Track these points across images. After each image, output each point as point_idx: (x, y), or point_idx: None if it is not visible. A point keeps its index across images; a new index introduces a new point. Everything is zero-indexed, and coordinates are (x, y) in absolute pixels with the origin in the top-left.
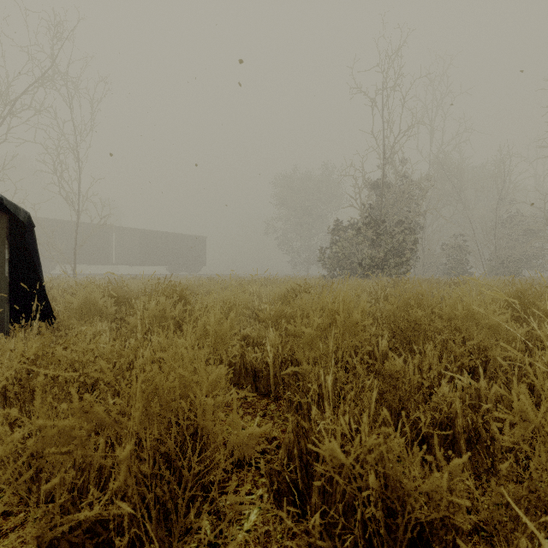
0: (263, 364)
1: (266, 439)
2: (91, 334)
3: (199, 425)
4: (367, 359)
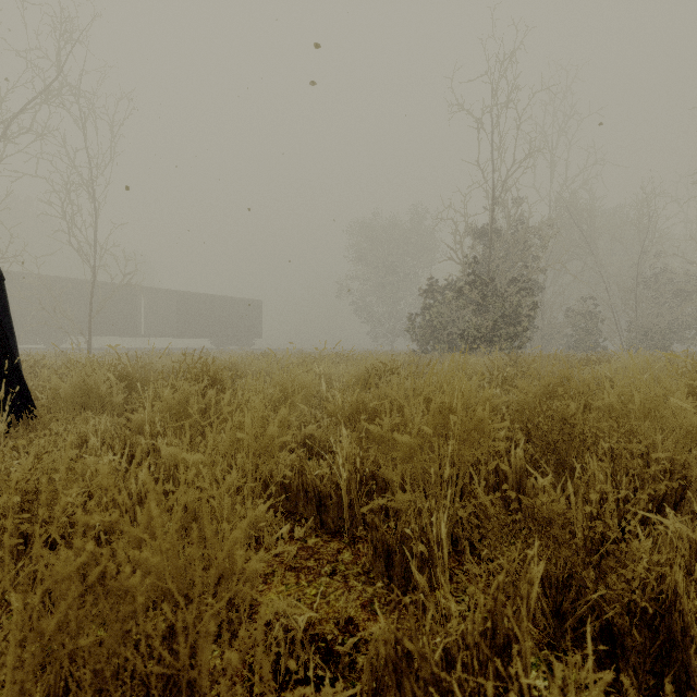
0: (332, 484)
1: (336, 623)
2: (78, 436)
3: (184, 678)
4: (494, 479)
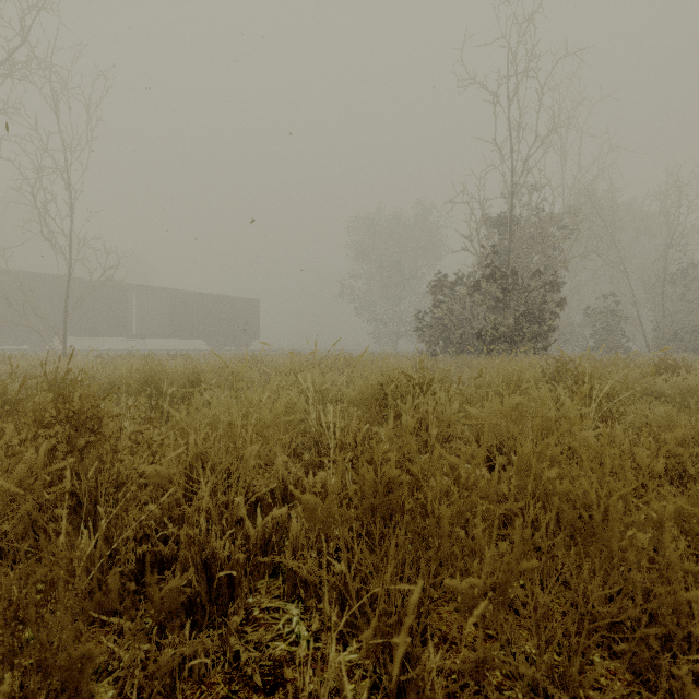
0: None
1: None
2: None
3: None
4: None
